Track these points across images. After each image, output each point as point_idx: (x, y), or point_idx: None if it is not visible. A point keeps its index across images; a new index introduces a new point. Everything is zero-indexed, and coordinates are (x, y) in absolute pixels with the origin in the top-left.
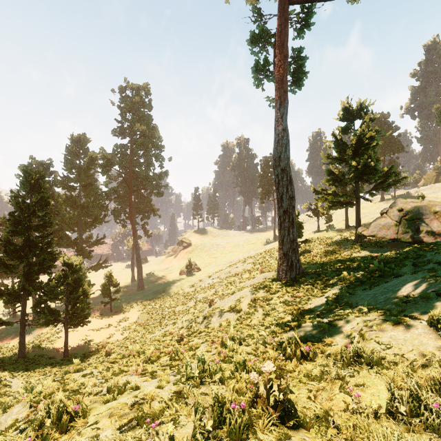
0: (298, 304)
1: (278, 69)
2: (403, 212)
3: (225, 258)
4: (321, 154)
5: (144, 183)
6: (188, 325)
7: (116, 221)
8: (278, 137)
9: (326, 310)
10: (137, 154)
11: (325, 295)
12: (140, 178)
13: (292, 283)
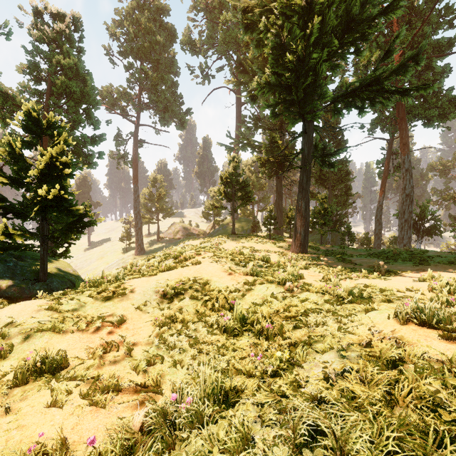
0: None
1: (134, 169)
2: (175, 228)
3: None
4: (141, 195)
5: None
6: None
7: None
8: (136, 199)
9: None
10: None
11: None
12: None
13: (143, 255)
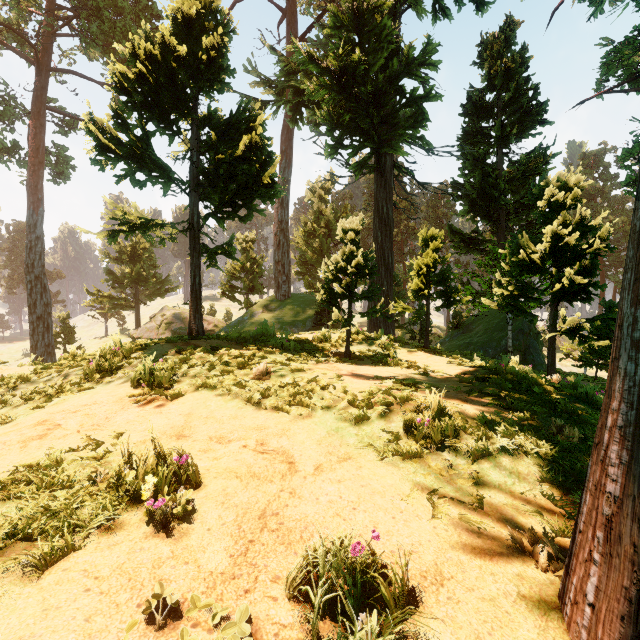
0: None
1: (31, 173)
2: (164, 317)
3: None
4: (99, 250)
5: None
6: None
7: None
8: (31, 244)
9: None
10: None
11: None
12: None
13: None
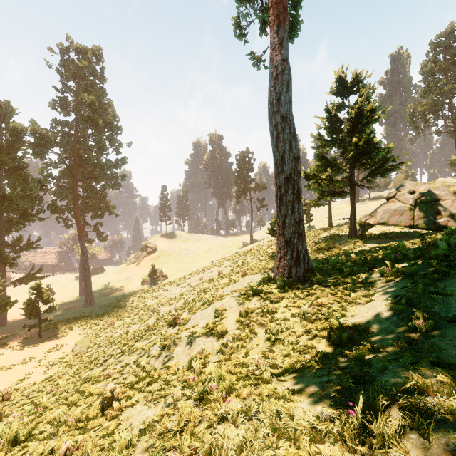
0: (328, 318)
1: None
2: (416, 194)
3: (197, 263)
4: (310, 135)
5: (94, 171)
6: (137, 360)
7: (57, 220)
8: (277, 70)
9: (411, 330)
10: (84, 134)
11: (375, 299)
12: (90, 166)
13: (300, 284)
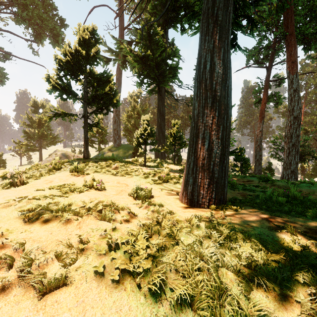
0: None
1: None
2: (57, 155)
3: None
4: (20, 120)
5: None
6: None
7: None
8: None
9: None
10: None
11: None
12: None
13: None
